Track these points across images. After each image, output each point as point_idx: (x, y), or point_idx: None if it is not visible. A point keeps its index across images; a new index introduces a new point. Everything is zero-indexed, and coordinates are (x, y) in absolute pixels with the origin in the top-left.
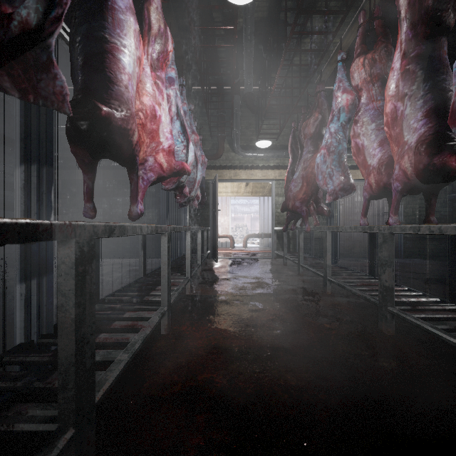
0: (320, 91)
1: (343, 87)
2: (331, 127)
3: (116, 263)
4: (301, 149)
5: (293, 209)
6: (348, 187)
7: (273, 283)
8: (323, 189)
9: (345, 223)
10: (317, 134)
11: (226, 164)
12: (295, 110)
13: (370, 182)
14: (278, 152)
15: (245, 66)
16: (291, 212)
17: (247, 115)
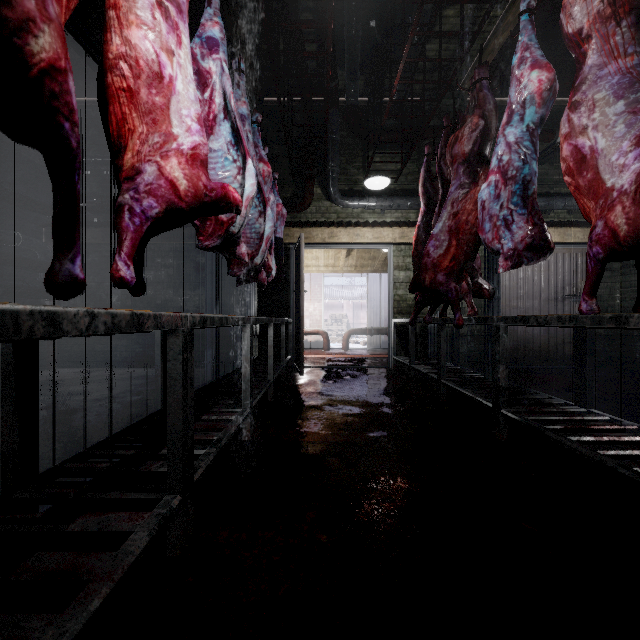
0: (480, 79)
1: (533, 58)
2: (509, 133)
3: (140, 376)
4: (443, 187)
5: (433, 286)
6: (542, 243)
7: (399, 417)
8: (492, 247)
9: (503, 312)
10: (476, 154)
11: (317, 220)
12: (426, 133)
13: (614, 222)
14: (398, 200)
15: (347, 59)
16: (424, 294)
17: (350, 143)
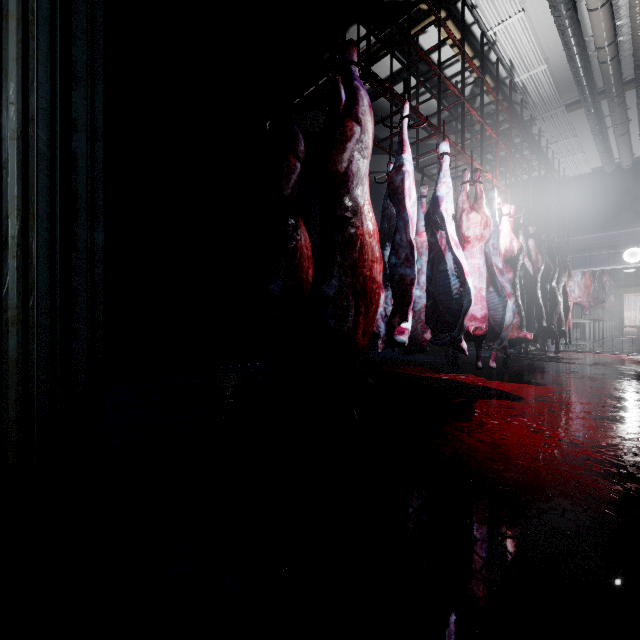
0: None
1: None
2: None
3: None
4: None
5: None
6: None
7: None
8: None
9: None
10: None
11: (630, 283)
12: None
13: None
14: None
15: None
16: None
17: None
